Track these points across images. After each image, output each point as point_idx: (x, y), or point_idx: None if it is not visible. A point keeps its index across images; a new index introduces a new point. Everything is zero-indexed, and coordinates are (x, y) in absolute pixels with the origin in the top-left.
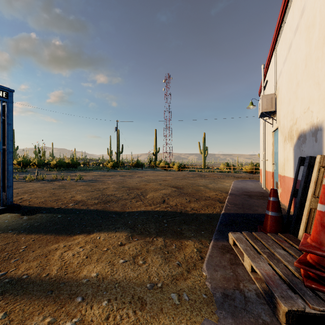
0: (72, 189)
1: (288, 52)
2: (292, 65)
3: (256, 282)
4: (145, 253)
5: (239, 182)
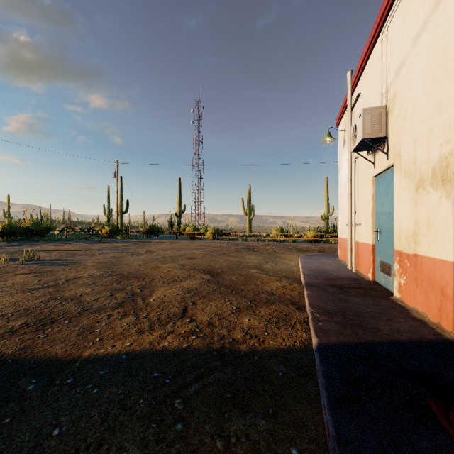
0: None
1: (434, 9)
2: (450, 29)
3: None
4: None
5: (309, 258)
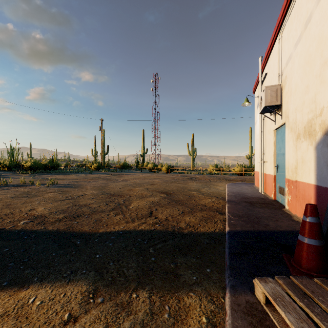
0: (37, 198)
1: (305, 28)
2: (312, 43)
3: None
4: None
5: (233, 185)
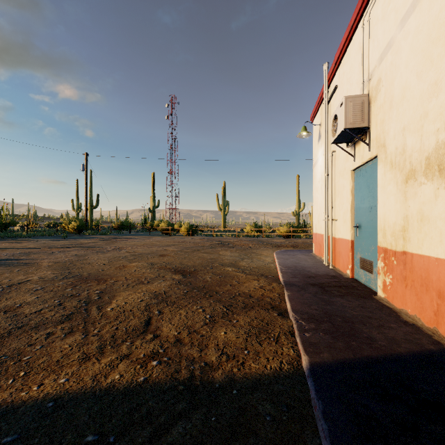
0: None
1: None
2: None
3: None
4: None
5: (285, 254)
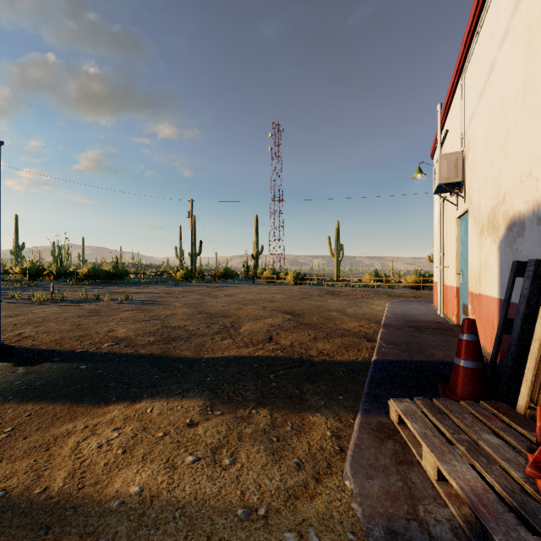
0: (111, 317)
1: (488, 77)
2: (495, 100)
3: (449, 503)
4: (236, 441)
5: (399, 303)
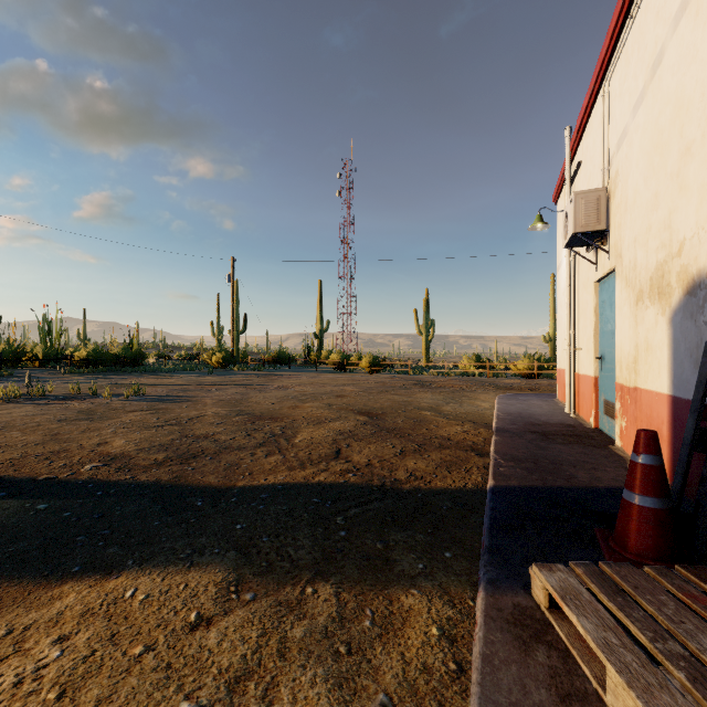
0: (108, 422)
1: (651, 76)
2: (665, 107)
3: None
4: (275, 659)
5: (511, 398)
